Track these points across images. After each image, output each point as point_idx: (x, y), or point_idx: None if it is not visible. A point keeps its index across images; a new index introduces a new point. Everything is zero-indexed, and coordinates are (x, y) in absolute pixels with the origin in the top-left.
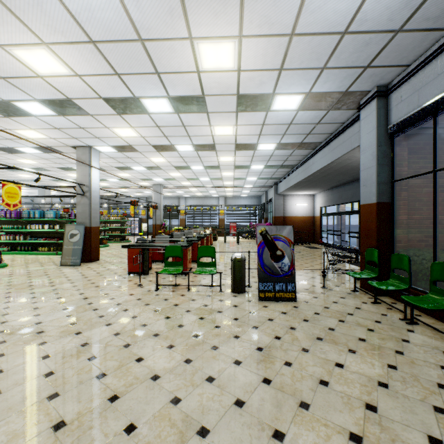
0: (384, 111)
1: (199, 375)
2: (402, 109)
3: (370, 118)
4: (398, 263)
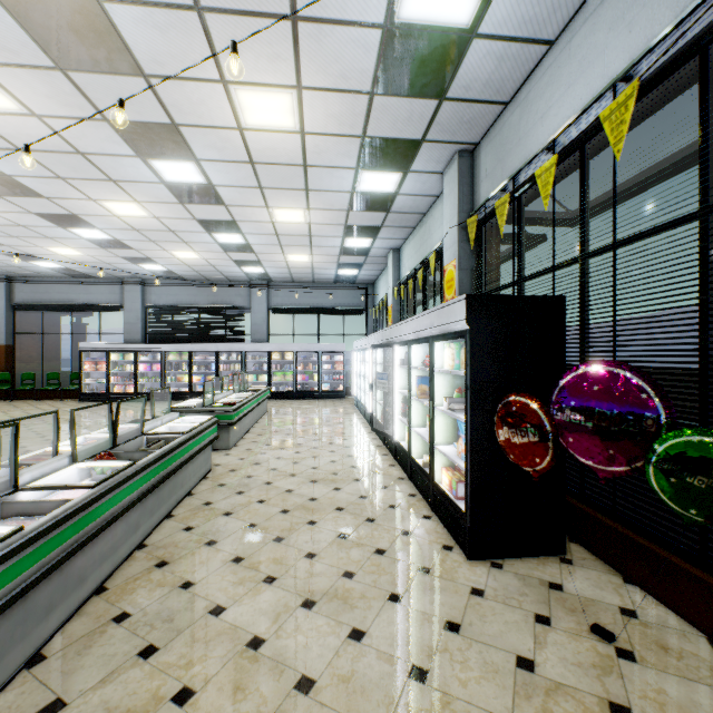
0: (11, 291)
1: (2, 415)
2: (25, 297)
3: None
4: (28, 377)
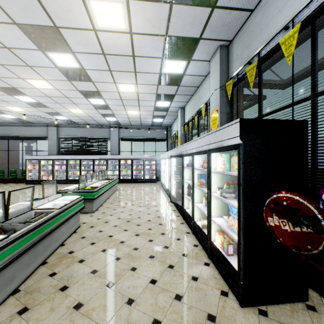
0: None
1: None
2: None
3: None
4: (0, 172)
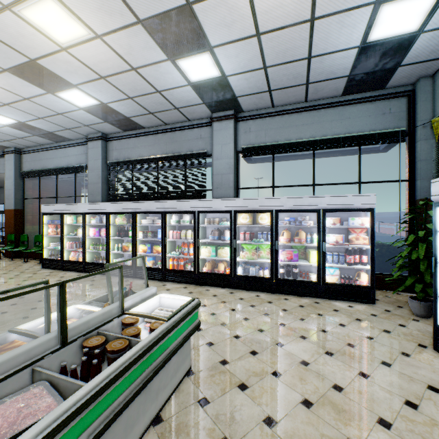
0: (20, 162)
1: None
2: (28, 166)
3: (11, 162)
4: (24, 239)
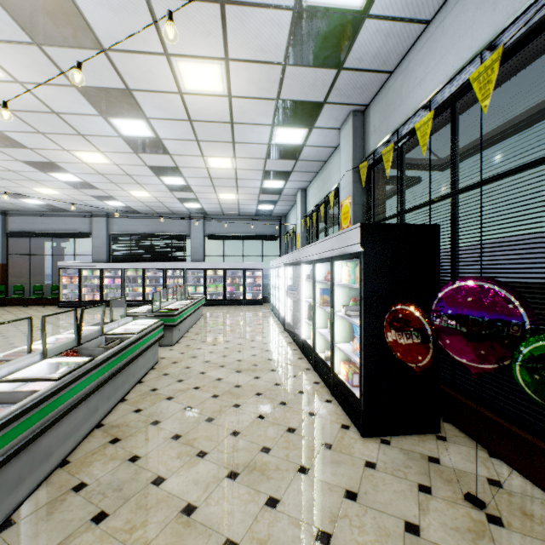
0: (5, 222)
1: None
2: (16, 226)
3: None
4: (18, 289)
